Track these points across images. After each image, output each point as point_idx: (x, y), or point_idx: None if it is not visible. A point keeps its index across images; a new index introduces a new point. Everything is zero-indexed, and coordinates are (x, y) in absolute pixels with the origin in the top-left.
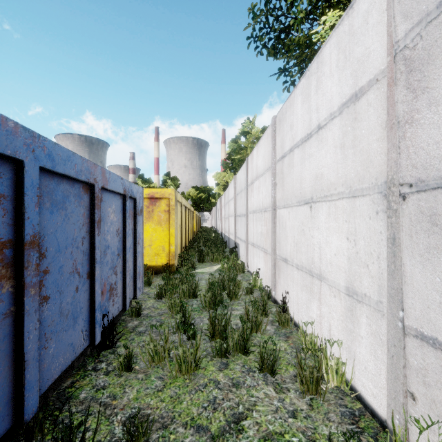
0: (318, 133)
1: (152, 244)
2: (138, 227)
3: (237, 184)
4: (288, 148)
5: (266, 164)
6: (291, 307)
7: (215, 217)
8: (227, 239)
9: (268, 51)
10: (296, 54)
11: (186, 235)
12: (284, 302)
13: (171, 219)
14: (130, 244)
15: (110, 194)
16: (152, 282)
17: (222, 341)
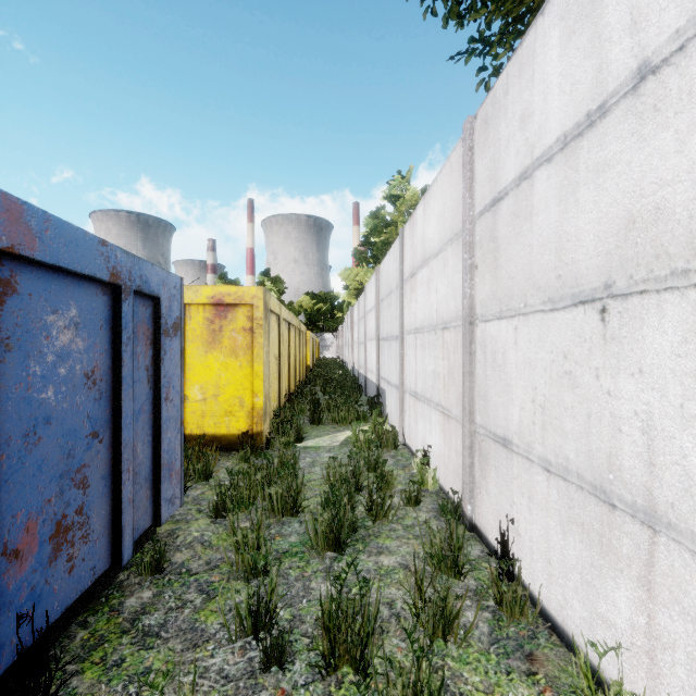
0: (641, 91)
1: (221, 392)
2: (166, 363)
3: (382, 281)
4: (513, 174)
5: (447, 228)
6: (522, 559)
7: (342, 342)
8: (363, 379)
9: (446, 16)
10: (509, 2)
11: (289, 373)
12: (503, 545)
13: (256, 345)
14: (142, 402)
15: (58, 278)
16: (216, 470)
17: (356, 675)
